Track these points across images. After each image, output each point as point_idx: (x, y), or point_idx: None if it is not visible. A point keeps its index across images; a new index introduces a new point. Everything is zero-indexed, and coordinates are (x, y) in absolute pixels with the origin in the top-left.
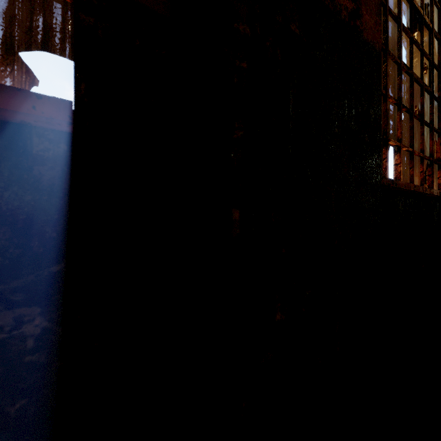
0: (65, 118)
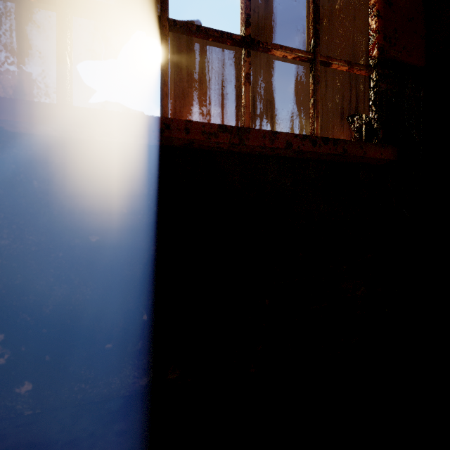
0: (393, 158)
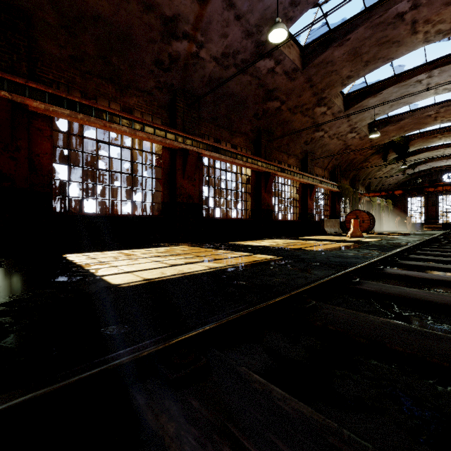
0: None
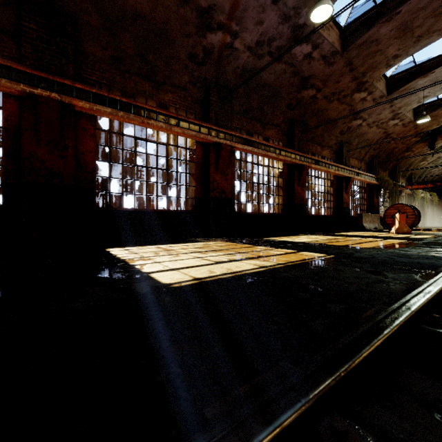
0: (0, 206)
